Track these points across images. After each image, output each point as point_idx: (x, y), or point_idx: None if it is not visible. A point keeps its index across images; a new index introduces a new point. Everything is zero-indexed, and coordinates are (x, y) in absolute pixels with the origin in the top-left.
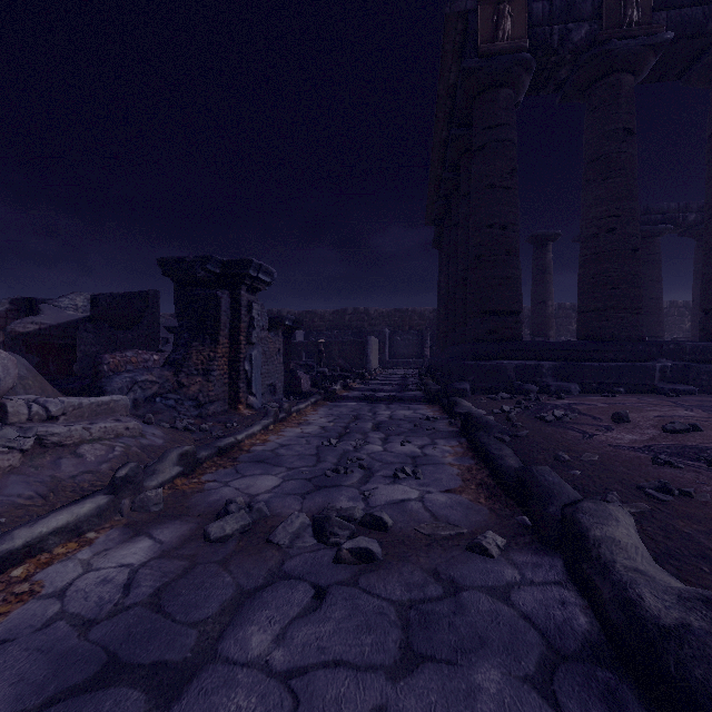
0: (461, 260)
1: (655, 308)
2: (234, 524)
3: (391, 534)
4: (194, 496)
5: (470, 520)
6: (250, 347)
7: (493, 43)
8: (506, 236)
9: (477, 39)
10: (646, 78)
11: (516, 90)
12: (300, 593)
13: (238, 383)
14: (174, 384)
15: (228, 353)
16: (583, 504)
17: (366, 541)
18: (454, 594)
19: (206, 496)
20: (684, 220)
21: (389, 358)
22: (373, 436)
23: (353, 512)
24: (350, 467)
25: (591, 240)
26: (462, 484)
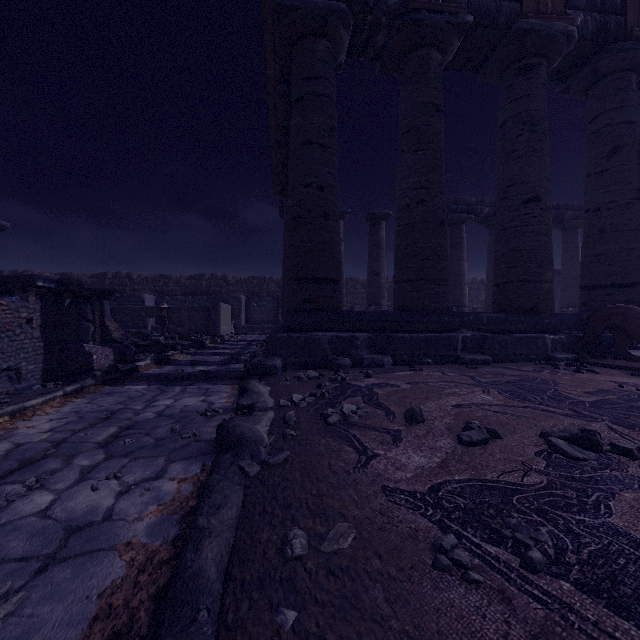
0: None
1: (461, 283)
2: None
3: None
4: None
5: None
6: None
7: None
8: (324, 198)
9: None
10: (452, 64)
11: (335, 46)
12: None
13: None
14: None
15: None
16: None
17: None
18: None
19: None
20: (481, 212)
21: (246, 324)
22: (76, 464)
23: None
24: None
25: (405, 211)
26: None
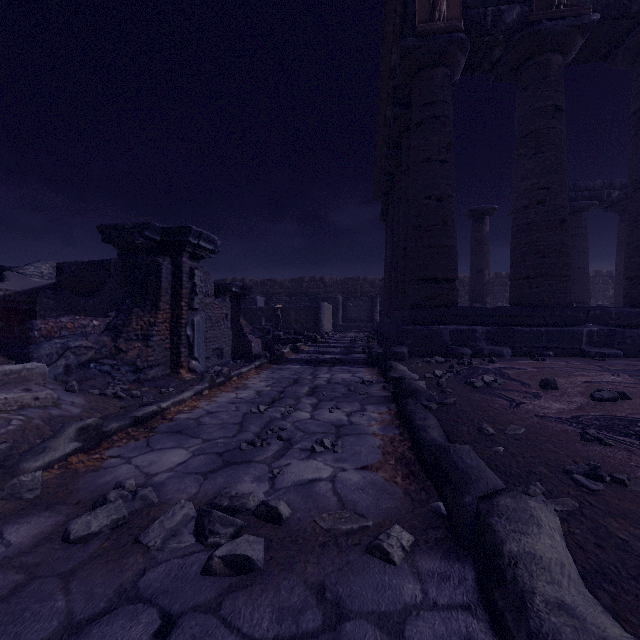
0: (402, 231)
1: (582, 277)
2: (104, 518)
3: (285, 528)
4: (84, 477)
5: (379, 506)
6: (193, 313)
7: (430, 23)
8: (443, 207)
9: (415, 20)
10: (574, 59)
11: (452, 69)
12: (141, 627)
13: (180, 347)
14: (111, 349)
15: (170, 318)
16: (500, 501)
17: (249, 542)
18: (335, 626)
19: (98, 477)
20: (608, 197)
21: (343, 322)
22: (305, 402)
23: (245, 501)
24: (270, 438)
25: (522, 212)
26: (381, 459)
